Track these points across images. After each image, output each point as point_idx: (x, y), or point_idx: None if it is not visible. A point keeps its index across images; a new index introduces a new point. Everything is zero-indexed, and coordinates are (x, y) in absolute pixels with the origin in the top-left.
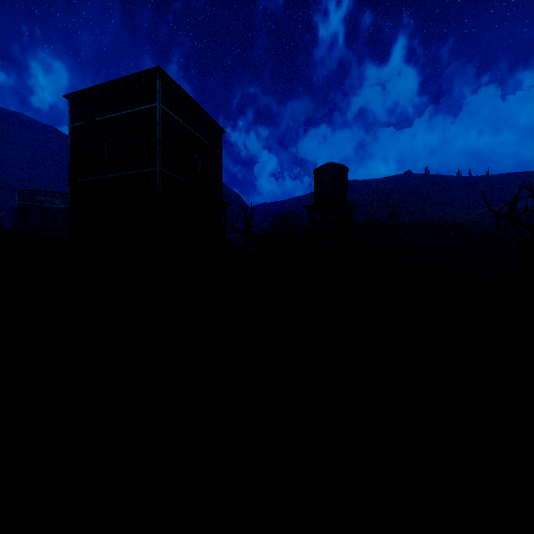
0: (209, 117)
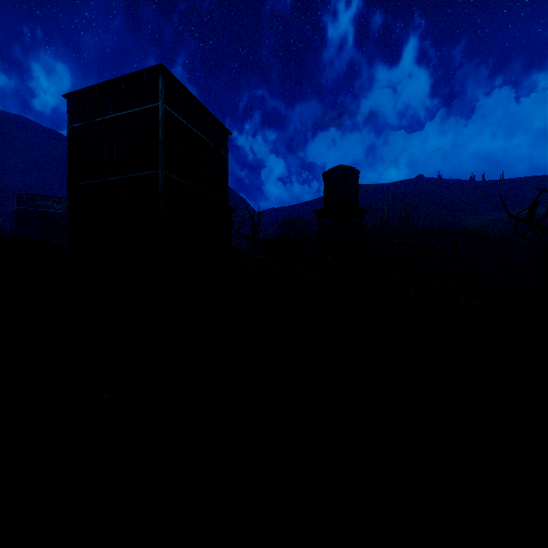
0: (214, 118)
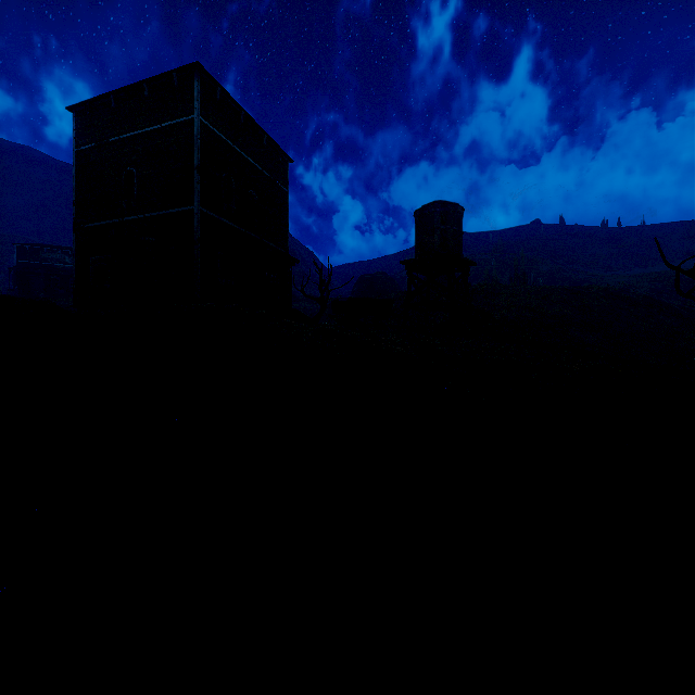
0: (270, 138)
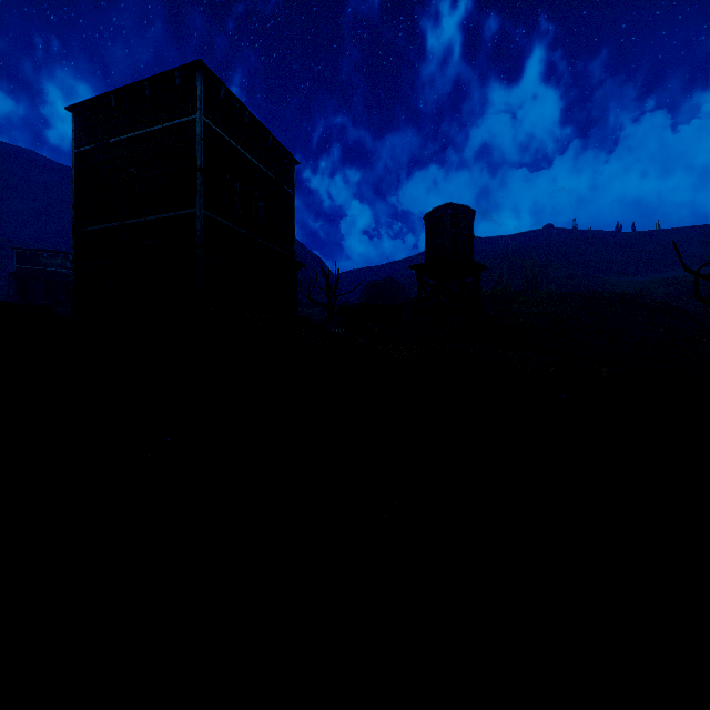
0: (275, 139)
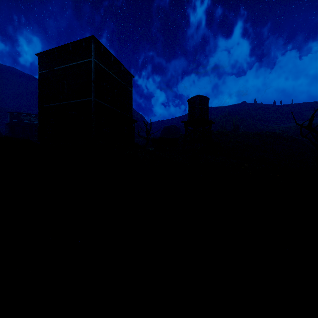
0: (124, 67)
